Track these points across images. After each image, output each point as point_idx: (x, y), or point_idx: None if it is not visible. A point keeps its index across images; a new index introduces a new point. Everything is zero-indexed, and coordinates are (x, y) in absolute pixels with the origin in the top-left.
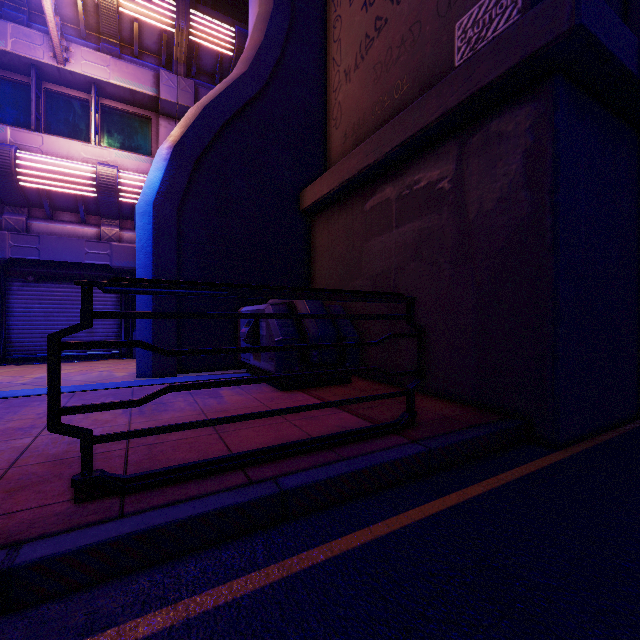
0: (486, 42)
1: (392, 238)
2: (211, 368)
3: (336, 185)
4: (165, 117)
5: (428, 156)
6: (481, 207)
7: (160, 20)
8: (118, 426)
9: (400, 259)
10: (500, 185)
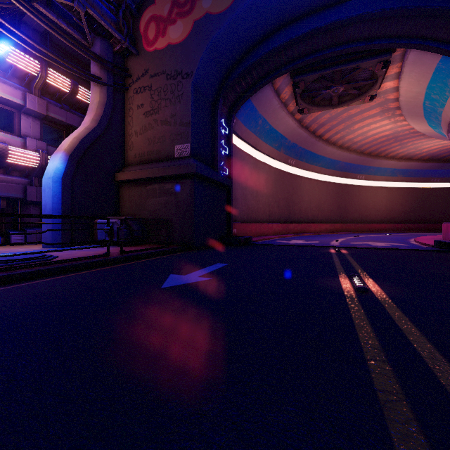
0: (182, 156)
1: (157, 200)
2: (81, 244)
3: (136, 178)
4: (25, 114)
5: (168, 181)
6: (181, 198)
7: (30, 69)
8: (96, 252)
9: (160, 207)
10: (185, 195)
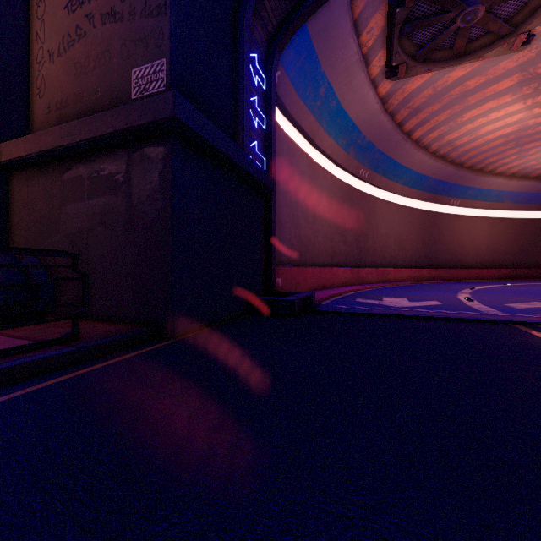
0: (149, 93)
1: (85, 207)
2: None
3: (33, 152)
4: None
5: (110, 154)
6: (140, 198)
7: None
8: None
9: (91, 224)
10: (149, 188)
